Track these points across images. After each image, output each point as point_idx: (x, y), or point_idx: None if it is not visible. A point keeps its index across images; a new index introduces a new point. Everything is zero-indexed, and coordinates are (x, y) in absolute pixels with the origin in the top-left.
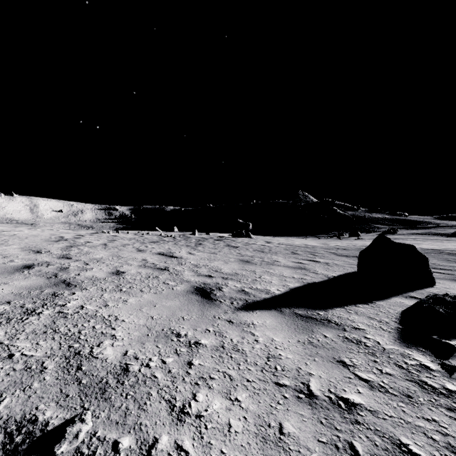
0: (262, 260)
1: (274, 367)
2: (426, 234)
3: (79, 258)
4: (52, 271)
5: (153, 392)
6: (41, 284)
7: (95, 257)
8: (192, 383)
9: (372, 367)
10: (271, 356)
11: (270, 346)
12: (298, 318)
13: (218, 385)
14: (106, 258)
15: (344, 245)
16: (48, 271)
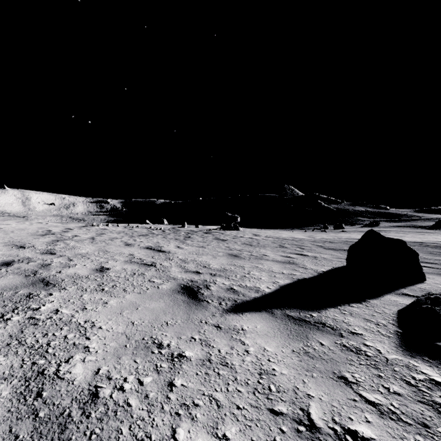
0: (251, 254)
1: (268, 387)
2: (407, 226)
3: (63, 253)
4: (32, 269)
5: (124, 429)
6: (17, 284)
7: (81, 252)
8: (172, 413)
9: (378, 384)
10: (263, 372)
11: (262, 358)
12: (291, 321)
13: (203, 415)
14: (92, 254)
15: (330, 238)
16: (28, 269)
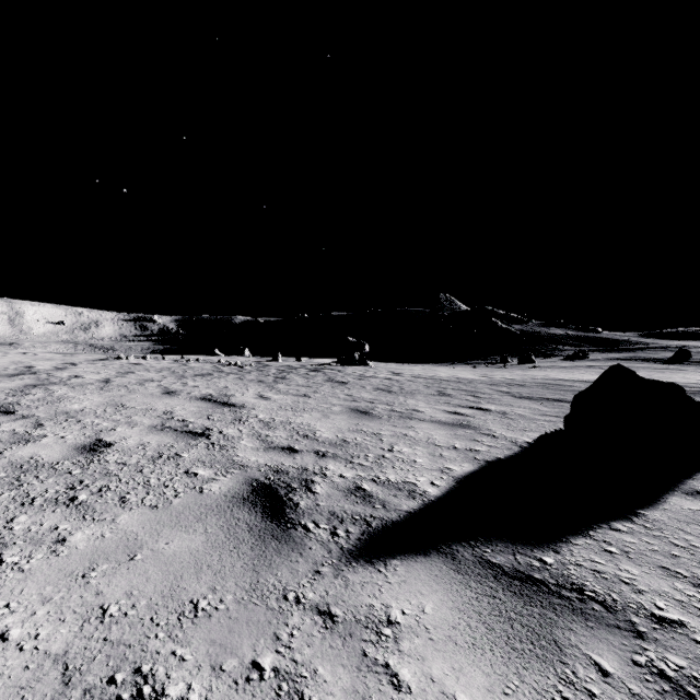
0: (391, 409)
1: None
2: (631, 359)
3: (32, 411)
4: None
5: None
6: None
7: (69, 409)
8: None
9: None
10: None
11: None
12: (503, 583)
13: None
14: (90, 411)
15: (517, 378)
16: None
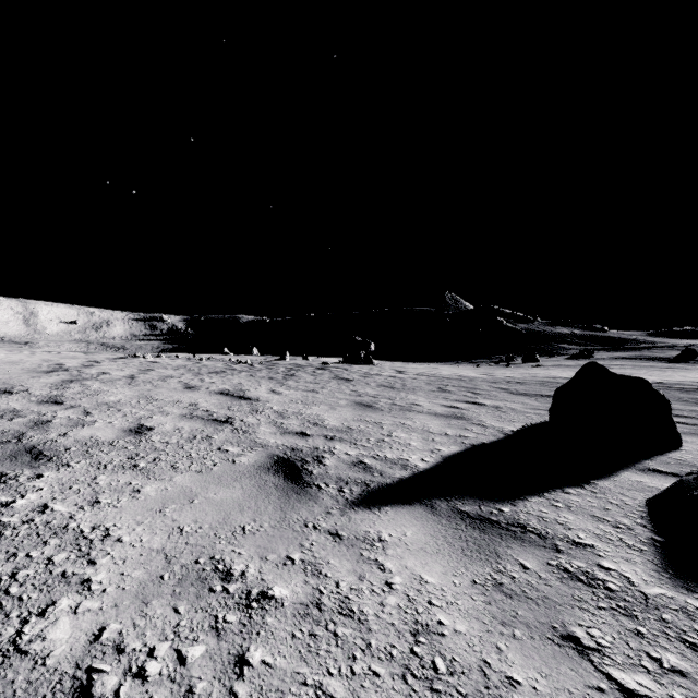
0: (392, 403)
1: (431, 662)
2: (637, 358)
3: (77, 402)
4: (16, 429)
5: None
6: None
7: (108, 400)
8: None
9: (639, 651)
10: (421, 629)
11: (417, 599)
12: (466, 522)
13: None
14: (126, 403)
15: (518, 376)
16: (9, 429)
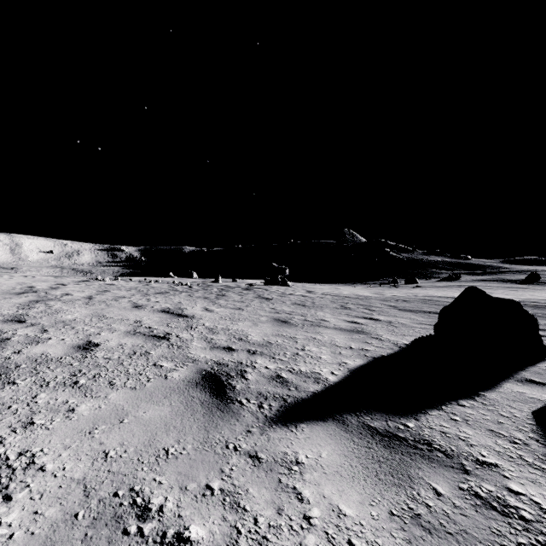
0: (304, 319)
1: None
2: (494, 280)
3: (38, 320)
4: None
5: None
6: None
7: (65, 319)
8: None
9: None
10: None
11: (337, 538)
12: (376, 439)
13: None
14: (80, 321)
15: (403, 295)
16: None
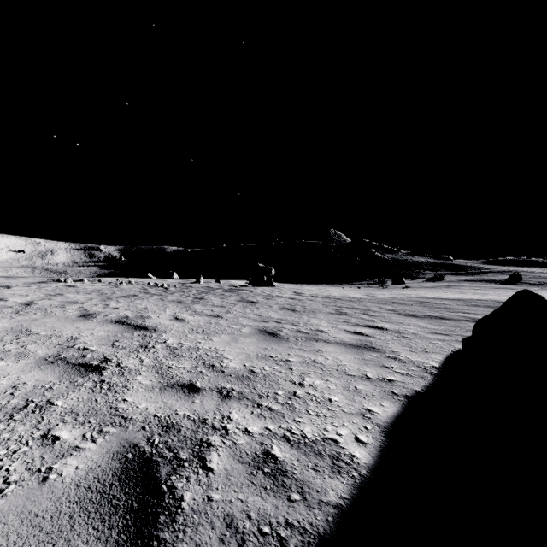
0: (297, 329)
1: None
2: (478, 280)
3: None
4: None
5: None
6: None
7: None
8: None
9: None
10: None
11: None
12: None
13: None
14: None
15: (396, 297)
16: None
